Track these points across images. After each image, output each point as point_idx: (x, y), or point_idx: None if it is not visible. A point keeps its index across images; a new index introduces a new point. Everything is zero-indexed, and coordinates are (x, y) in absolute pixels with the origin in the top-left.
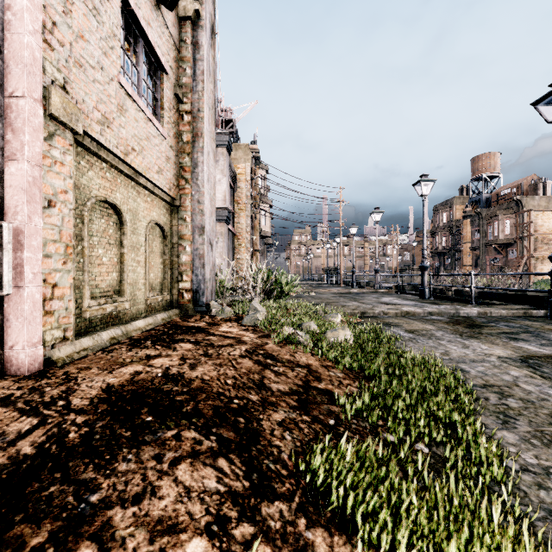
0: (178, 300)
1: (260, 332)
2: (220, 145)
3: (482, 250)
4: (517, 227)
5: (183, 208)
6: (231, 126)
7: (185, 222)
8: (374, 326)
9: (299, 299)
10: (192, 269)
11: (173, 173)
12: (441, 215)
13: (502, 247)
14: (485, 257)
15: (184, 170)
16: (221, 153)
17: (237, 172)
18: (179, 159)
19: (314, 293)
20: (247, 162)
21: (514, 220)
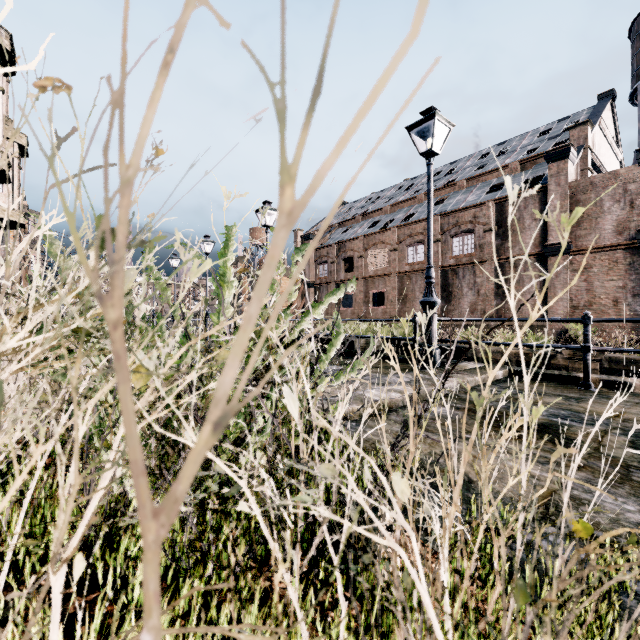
0: None
1: None
2: None
3: None
4: None
5: None
6: None
7: None
8: None
9: None
10: None
11: None
12: None
13: None
14: None
15: None
16: None
17: None
18: None
19: None
20: None
21: None
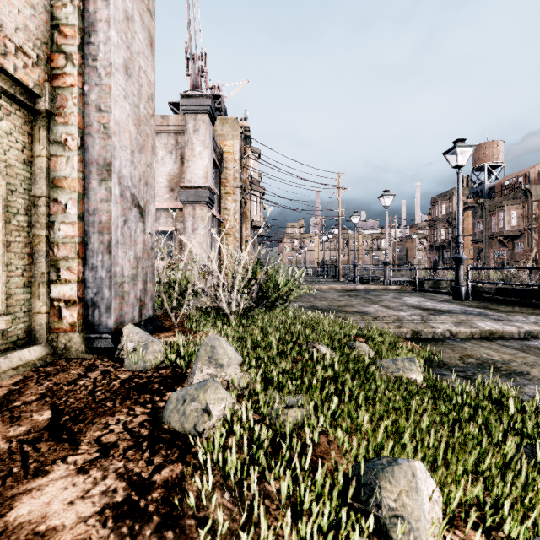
0: (46, 325)
1: (187, 537)
2: (200, 110)
3: (485, 243)
4: (525, 218)
5: (59, 118)
6: (219, 104)
7: (65, 149)
8: (503, 390)
9: (299, 300)
10: (84, 255)
11: (21, 24)
12: (439, 207)
13: (508, 239)
14: (488, 250)
15: (61, 33)
16: (201, 121)
17: (224, 151)
18: (52, 10)
19: (315, 291)
20: (236, 139)
21: (521, 210)
